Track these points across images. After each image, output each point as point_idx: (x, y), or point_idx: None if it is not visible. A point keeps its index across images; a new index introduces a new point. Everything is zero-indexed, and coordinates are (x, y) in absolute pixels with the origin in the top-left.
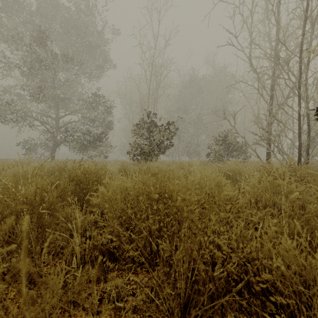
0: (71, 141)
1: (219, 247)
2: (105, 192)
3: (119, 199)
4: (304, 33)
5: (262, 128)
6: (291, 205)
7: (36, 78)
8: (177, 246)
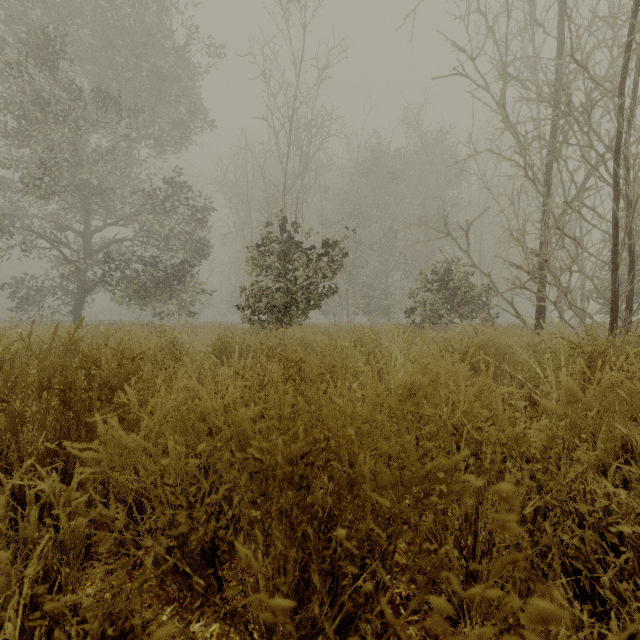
0: (118, 282)
1: None
2: (123, 436)
3: None
4: (631, 40)
5: (535, 254)
6: None
7: (33, 142)
8: None
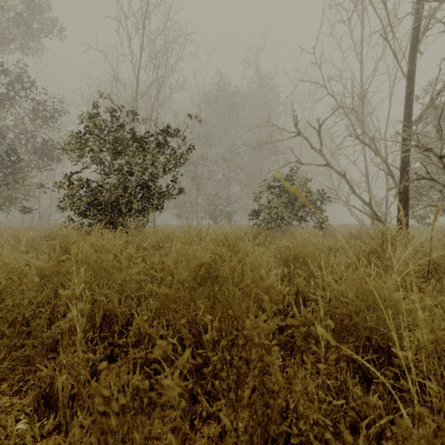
0: None
1: None
2: None
3: None
4: None
5: None
6: None
7: None
8: None
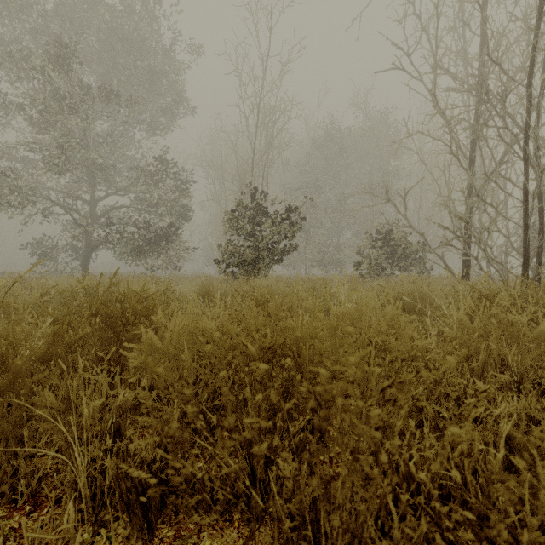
0: (117, 241)
1: (412, 478)
2: (156, 342)
3: (161, 378)
4: (537, 42)
5: (458, 217)
6: (538, 366)
7: (53, 130)
8: (310, 465)
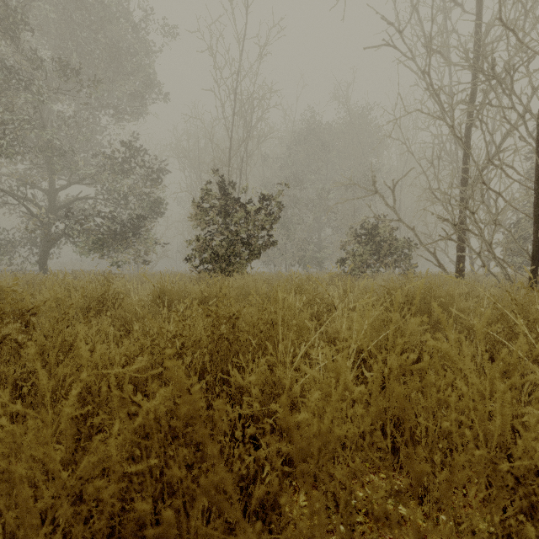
0: (79, 234)
1: None
2: None
3: None
4: None
5: (463, 206)
6: None
7: None
8: None
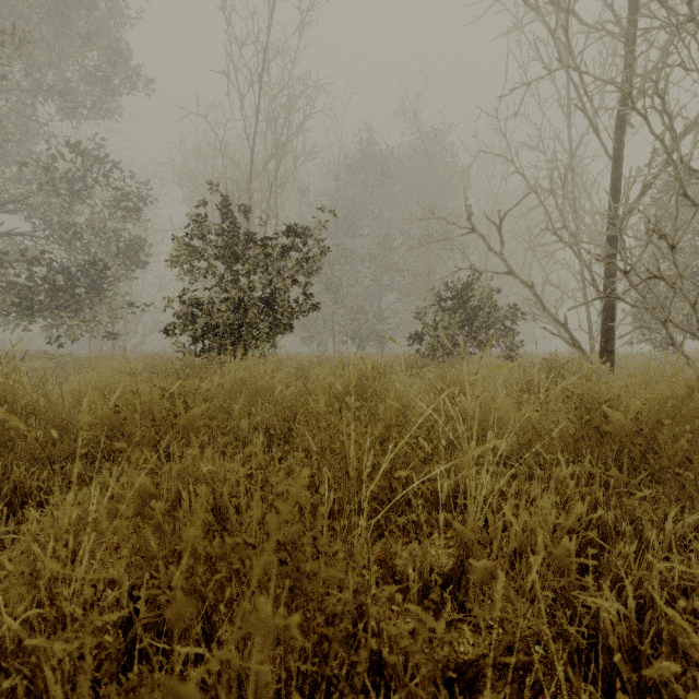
0: None
1: None
2: None
3: None
4: None
5: (659, 233)
6: None
7: None
8: None
